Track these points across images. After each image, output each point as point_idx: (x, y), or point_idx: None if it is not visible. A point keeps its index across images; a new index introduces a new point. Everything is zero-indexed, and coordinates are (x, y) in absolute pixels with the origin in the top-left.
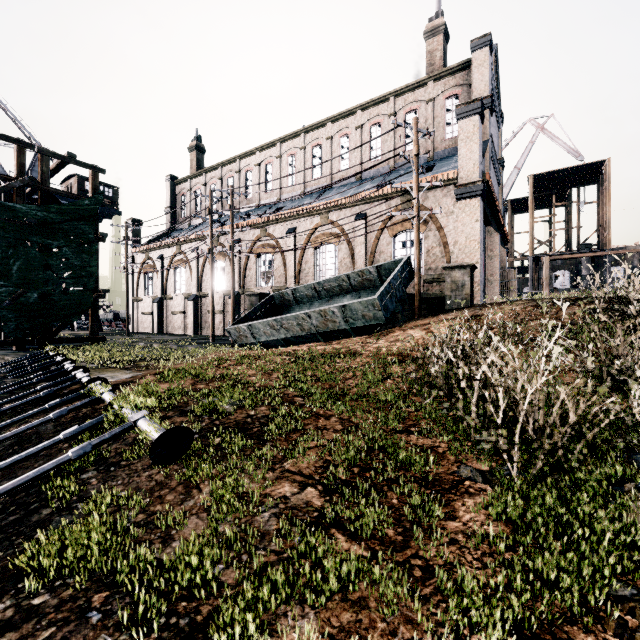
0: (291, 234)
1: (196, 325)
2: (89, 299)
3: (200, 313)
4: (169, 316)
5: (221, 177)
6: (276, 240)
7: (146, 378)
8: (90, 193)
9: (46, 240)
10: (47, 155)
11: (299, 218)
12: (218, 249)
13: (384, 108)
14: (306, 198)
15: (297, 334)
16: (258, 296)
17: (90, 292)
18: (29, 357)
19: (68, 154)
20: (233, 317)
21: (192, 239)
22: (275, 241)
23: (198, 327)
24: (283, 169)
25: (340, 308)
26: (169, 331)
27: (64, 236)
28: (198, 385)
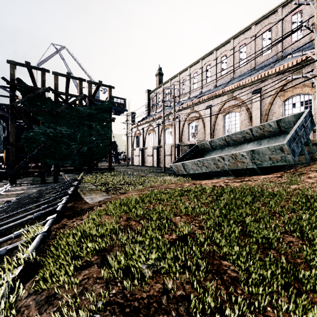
0: (209, 107)
1: (158, 162)
2: (107, 149)
3: (160, 155)
4: (146, 157)
5: (170, 86)
6: (199, 114)
7: (102, 206)
8: (108, 99)
9: (90, 123)
10: (91, 83)
11: (213, 99)
12: (167, 121)
13: (273, 18)
14: (217, 88)
15: (213, 170)
16: (188, 146)
17: (108, 146)
18: (72, 179)
19: (99, 81)
20: (174, 158)
21: (156, 118)
22: (198, 114)
23: (159, 163)
24: (203, 74)
25: (249, 152)
26: (146, 164)
27: (97, 120)
28: (131, 221)
